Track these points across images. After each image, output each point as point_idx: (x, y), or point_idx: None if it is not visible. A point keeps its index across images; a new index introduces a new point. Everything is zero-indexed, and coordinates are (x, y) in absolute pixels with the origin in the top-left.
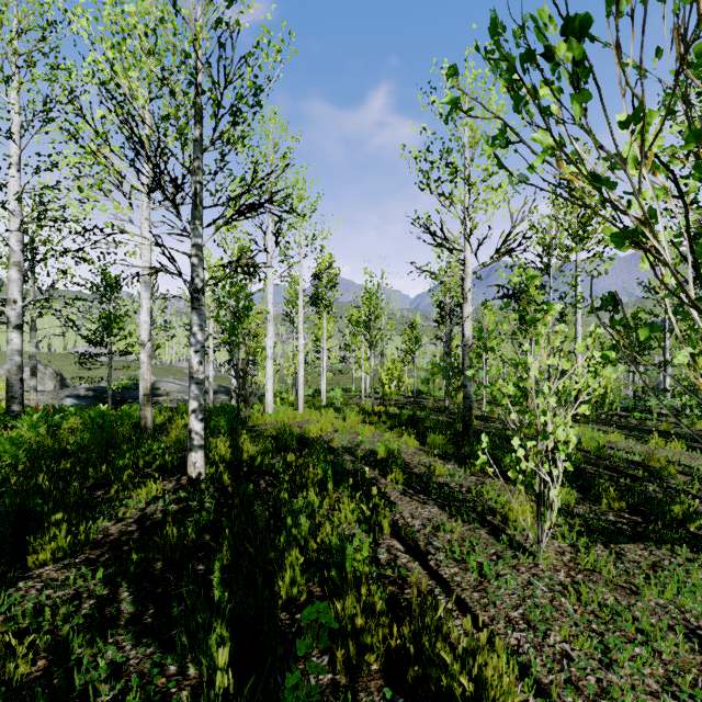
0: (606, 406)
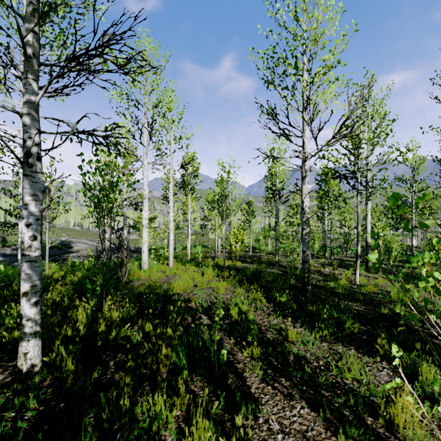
0: (391, 261)
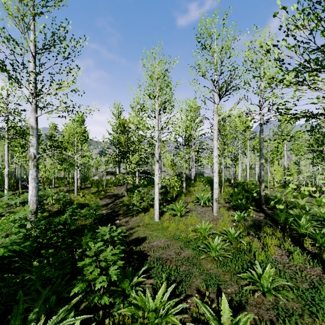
0: None
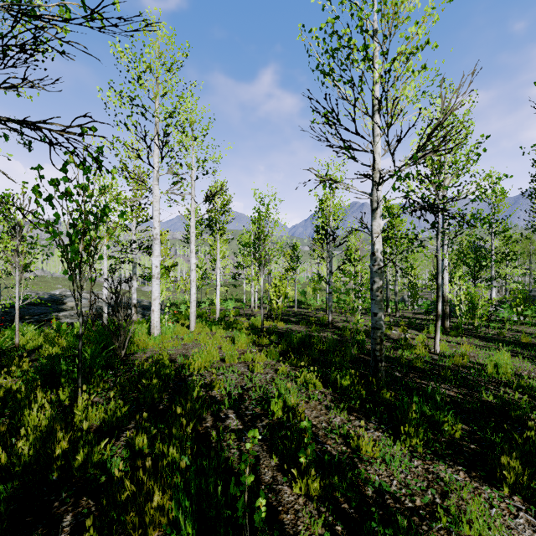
0: (475, 320)
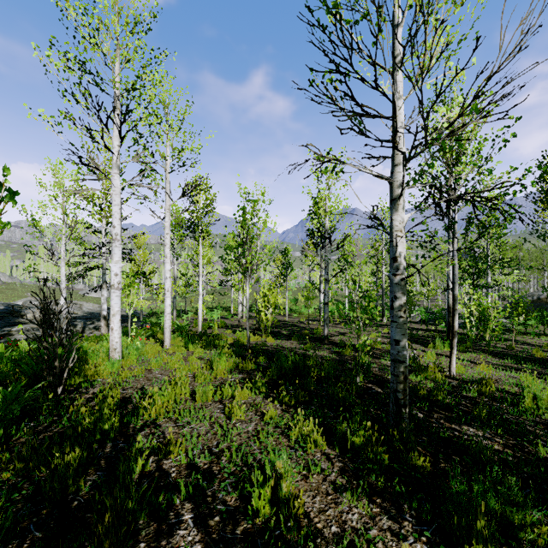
0: (486, 334)
